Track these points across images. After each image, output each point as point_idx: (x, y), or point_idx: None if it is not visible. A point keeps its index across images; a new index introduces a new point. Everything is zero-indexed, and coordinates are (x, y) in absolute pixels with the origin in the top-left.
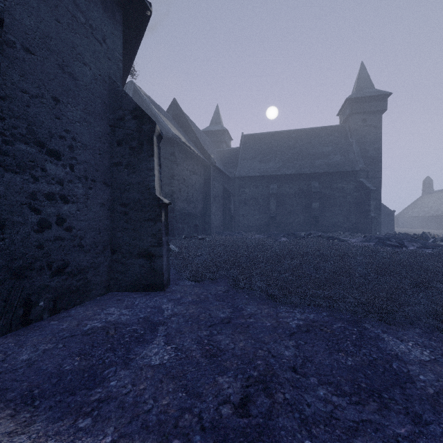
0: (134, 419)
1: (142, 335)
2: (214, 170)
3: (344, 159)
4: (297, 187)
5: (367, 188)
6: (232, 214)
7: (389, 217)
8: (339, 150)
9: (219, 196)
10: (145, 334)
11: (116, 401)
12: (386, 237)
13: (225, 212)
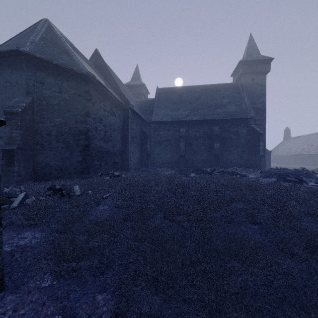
0: None
1: None
2: (133, 114)
3: (238, 109)
4: (201, 131)
5: (257, 132)
6: (149, 153)
7: (267, 155)
8: (234, 102)
9: (137, 137)
10: None
11: None
12: (282, 172)
13: (143, 151)
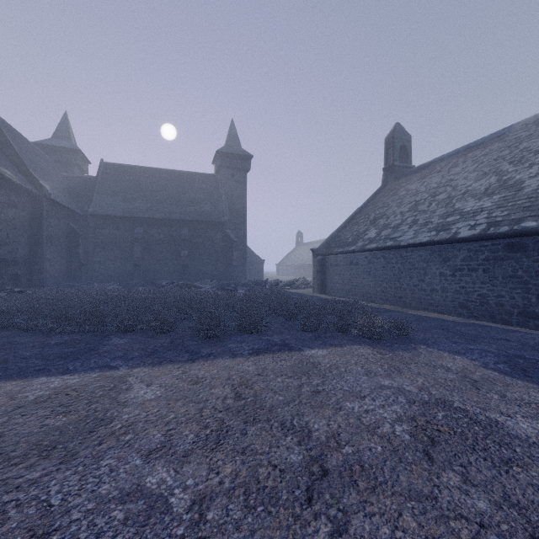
0: None
1: None
2: (51, 204)
3: (214, 209)
4: (166, 233)
5: (231, 239)
6: (82, 261)
7: (260, 265)
8: (210, 200)
9: (59, 238)
10: None
11: None
12: (230, 283)
13: (72, 258)
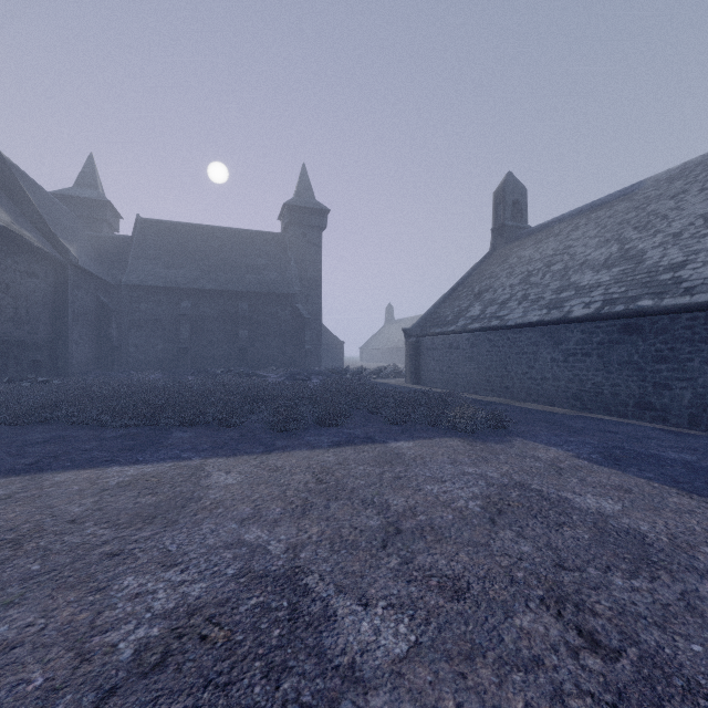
0: None
1: None
2: (77, 272)
3: (280, 278)
4: (221, 308)
5: (302, 316)
6: (115, 344)
7: (339, 349)
8: (276, 266)
9: (87, 315)
10: None
11: None
12: (302, 371)
13: (102, 340)
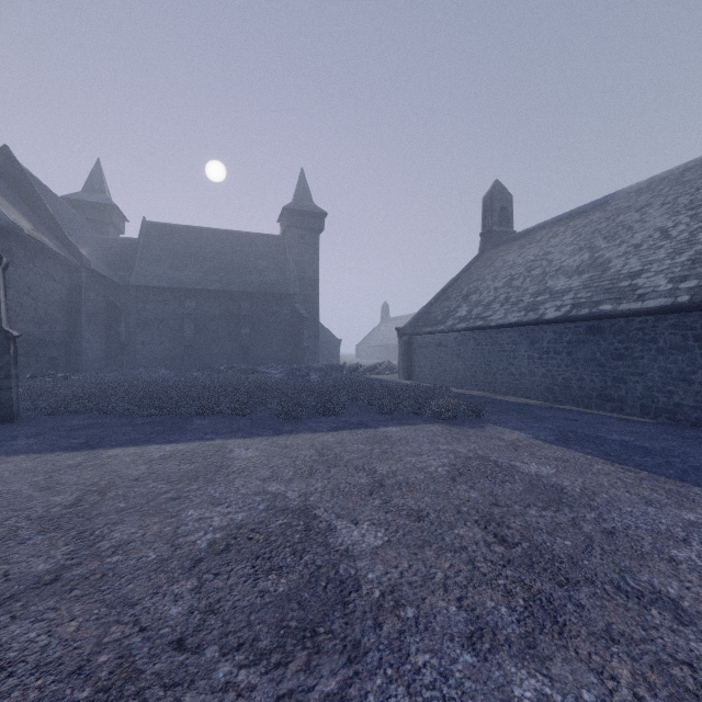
0: (17, 452)
1: (4, 439)
2: (90, 274)
3: (280, 279)
4: (223, 307)
5: (301, 315)
6: (124, 342)
7: (336, 346)
8: (276, 267)
9: (98, 314)
10: (6, 439)
11: (0, 452)
12: (302, 367)
13: (112, 338)
